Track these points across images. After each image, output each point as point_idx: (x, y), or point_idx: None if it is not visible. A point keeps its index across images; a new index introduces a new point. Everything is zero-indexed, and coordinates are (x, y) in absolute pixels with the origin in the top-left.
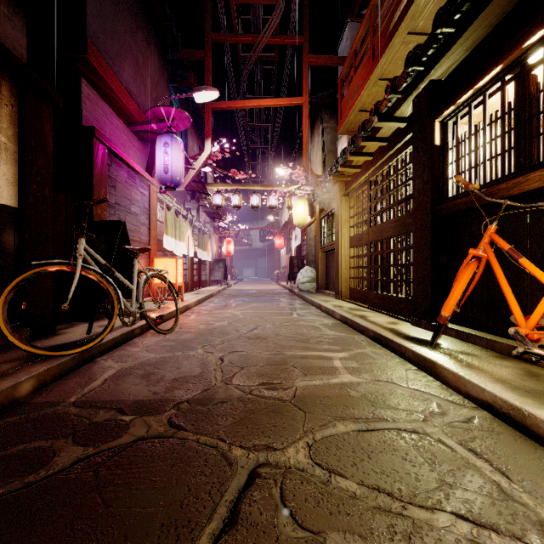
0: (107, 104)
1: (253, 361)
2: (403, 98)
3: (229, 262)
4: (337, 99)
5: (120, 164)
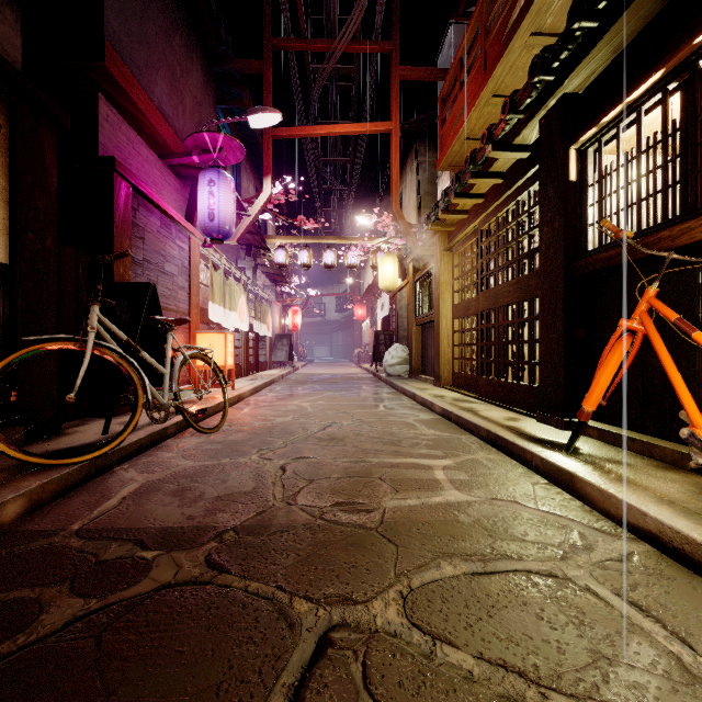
0: (133, 129)
1: (326, 472)
2: (526, 118)
3: (296, 338)
4: (437, 126)
5: (150, 208)
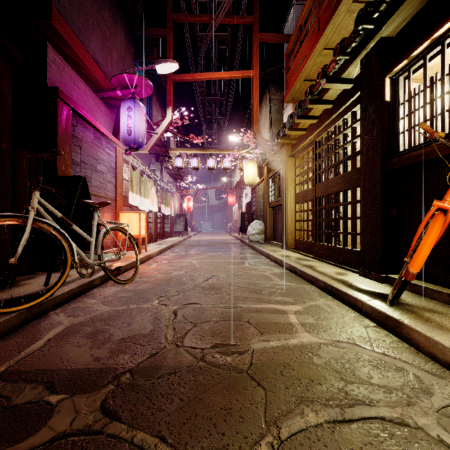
0: (74, 71)
1: (207, 316)
2: (351, 58)
3: (190, 216)
4: (283, 75)
5: (86, 126)
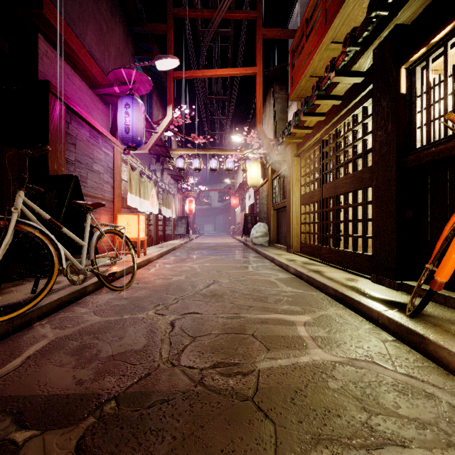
0: (68, 65)
1: (207, 328)
2: (362, 49)
3: (192, 219)
4: (287, 72)
5: (81, 123)
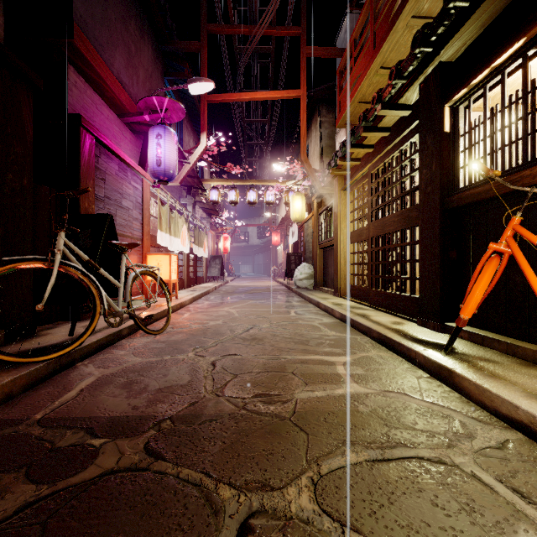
0: (96, 93)
1: (248, 367)
2: (408, 83)
3: (226, 258)
4: (335, 93)
5: (110, 156)
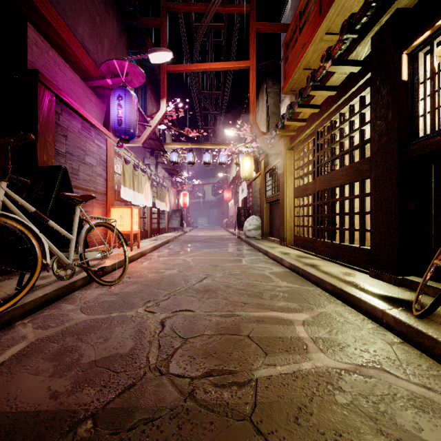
0: (59, 55)
1: (199, 327)
2: (360, 36)
3: (186, 212)
4: (280, 67)
5: (72, 114)
